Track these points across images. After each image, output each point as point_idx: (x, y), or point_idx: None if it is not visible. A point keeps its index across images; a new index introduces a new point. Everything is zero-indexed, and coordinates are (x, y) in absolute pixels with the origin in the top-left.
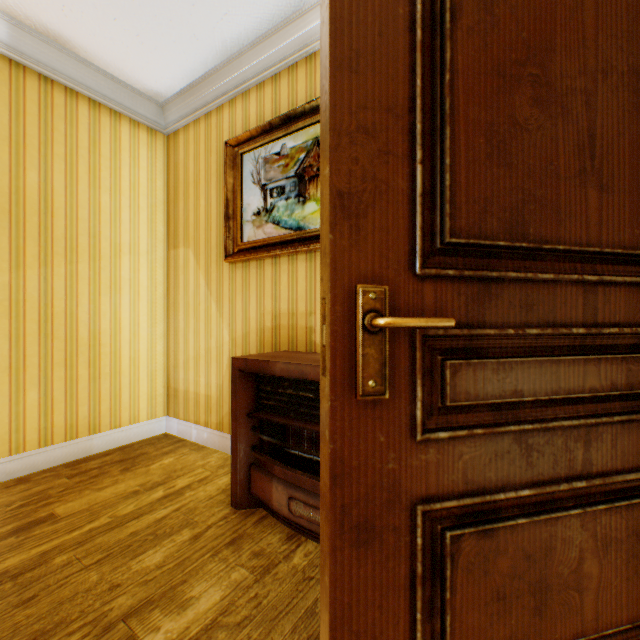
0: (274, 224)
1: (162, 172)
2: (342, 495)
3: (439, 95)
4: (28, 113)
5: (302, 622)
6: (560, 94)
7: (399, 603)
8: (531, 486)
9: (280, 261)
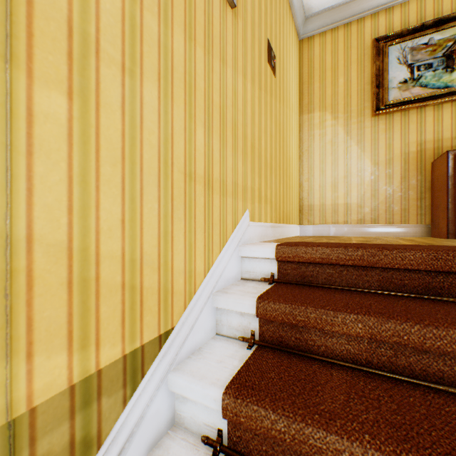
0: (420, 87)
1: (297, 64)
2: None
3: None
4: (280, 1)
5: None
6: None
7: None
8: None
9: (425, 110)
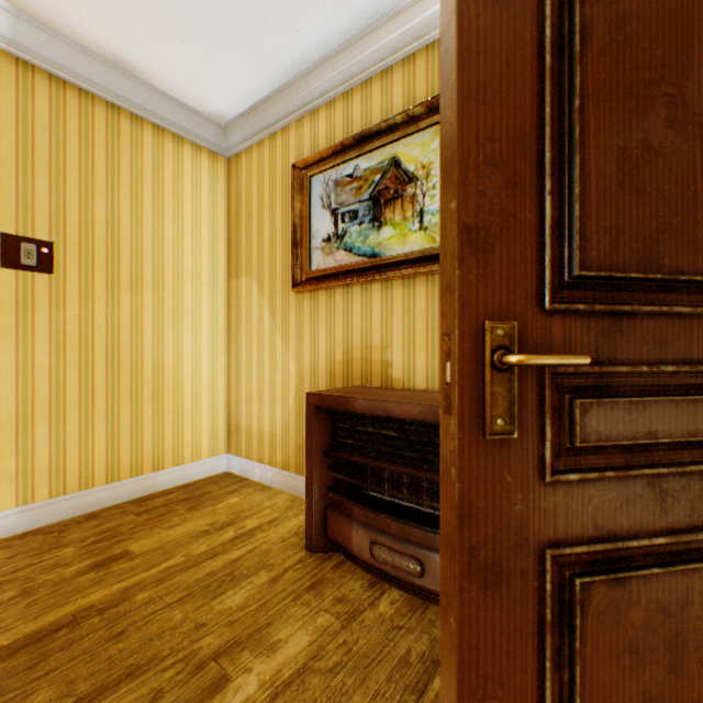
0: (346, 251)
1: (223, 197)
2: (469, 536)
3: (567, 121)
4: (96, 142)
5: (397, 671)
6: (697, 113)
7: (526, 650)
8: (665, 534)
9: (352, 290)
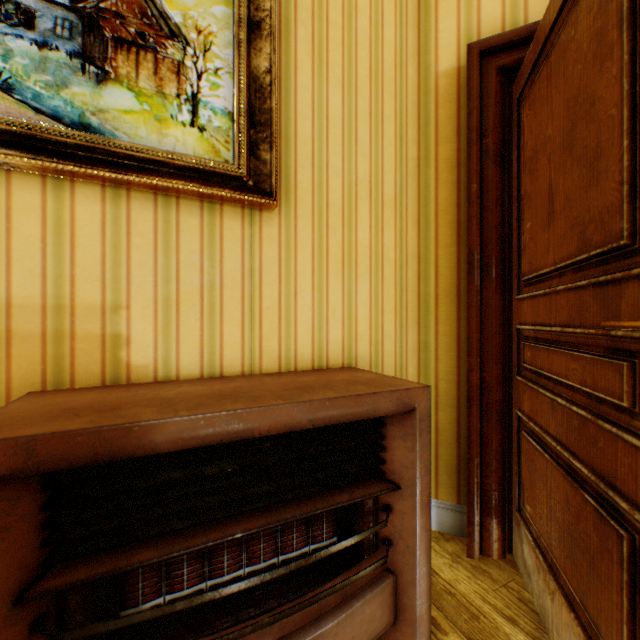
0: None
1: None
2: None
3: None
4: None
5: None
6: None
7: None
8: None
9: (12, 180)
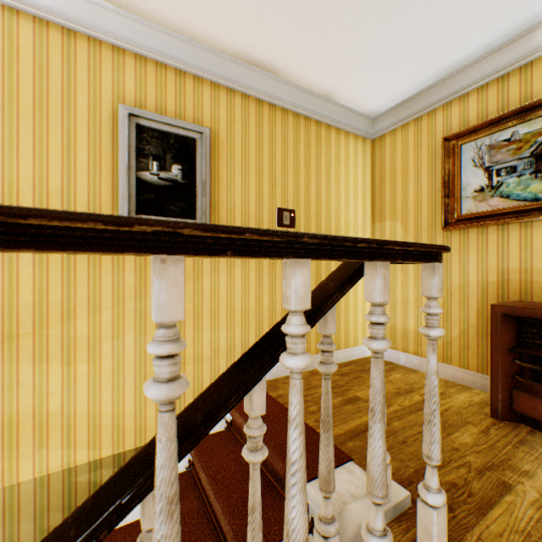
0: (501, 198)
1: (368, 167)
2: None
3: None
4: (311, 147)
5: None
6: None
7: None
8: None
9: (507, 227)
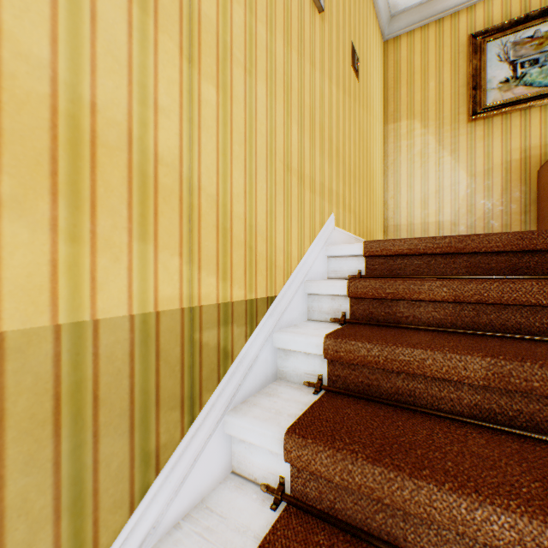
0: (525, 86)
1: (381, 68)
2: None
3: None
4: (364, 1)
5: None
6: None
7: None
8: None
9: (529, 112)
